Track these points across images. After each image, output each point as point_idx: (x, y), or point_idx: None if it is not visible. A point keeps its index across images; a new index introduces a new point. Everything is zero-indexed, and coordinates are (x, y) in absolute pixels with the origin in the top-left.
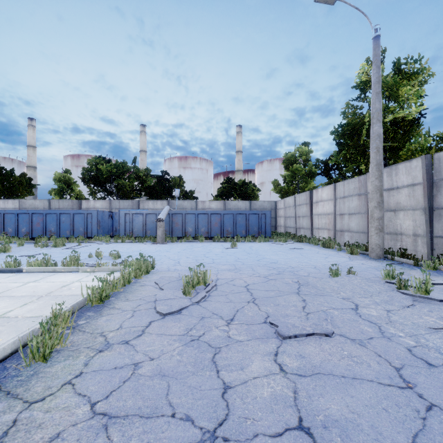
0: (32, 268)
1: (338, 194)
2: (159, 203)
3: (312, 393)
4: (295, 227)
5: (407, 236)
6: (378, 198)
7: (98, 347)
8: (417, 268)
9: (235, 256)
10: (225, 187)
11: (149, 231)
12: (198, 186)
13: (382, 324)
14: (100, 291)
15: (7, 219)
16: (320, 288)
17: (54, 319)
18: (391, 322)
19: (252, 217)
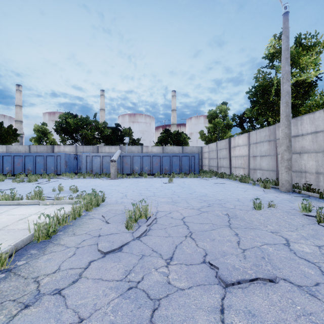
0: None
1: (251, 141)
2: (113, 148)
3: None
4: (217, 166)
5: (310, 173)
6: (288, 143)
7: (26, 299)
8: (322, 200)
9: (172, 190)
10: (164, 136)
11: (105, 169)
12: (143, 136)
13: (320, 264)
14: (47, 226)
15: None
16: (248, 221)
17: None
18: None
19: (185, 159)
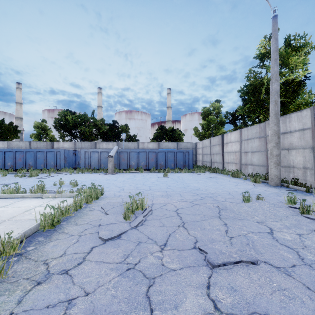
0: (5, 195)
1: (243, 137)
2: (111, 144)
3: None
4: (210, 161)
5: (298, 169)
6: (276, 139)
7: (38, 278)
8: (308, 194)
9: (167, 184)
10: (159, 133)
11: (102, 165)
12: (139, 132)
13: (299, 249)
14: (52, 217)
15: None
16: (237, 213)
17: None
18: (306, 248)
19: (179, 154)
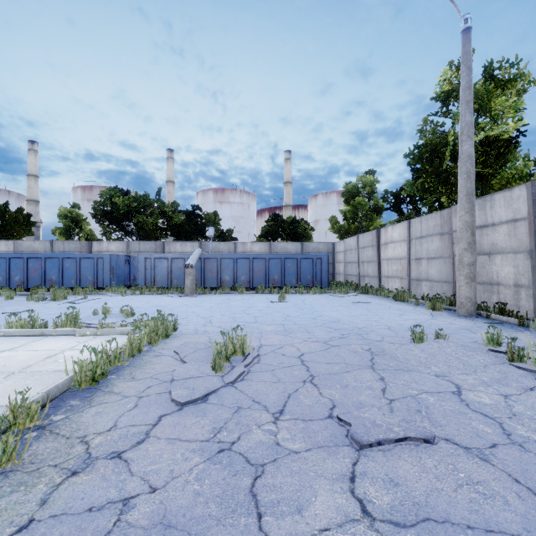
0: (13, 331)
1: (413, 234)
2: (189, 246)
3: None
4: (358, 275)
5: (506, 287)
6: (469, 237)
7: (72, 464)
8: (523, 329)
9: (284, 312)
10: (271, 226)
11: (175, 280)
12: (238, 225)
13: (503, 419)
14: (93, 366)
15: None
16: (402, 360)
17: (1, 422)
18: (516, 416)
19: (305, 263)
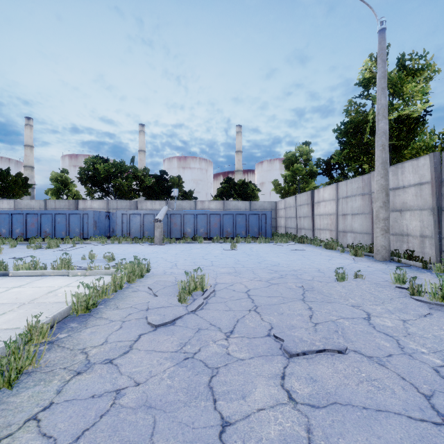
0: (19, 272)
1: (340, 194)
2: (157, 204)
3: (330, 432)
4: (296, 228)
5: (414, 237)
6: (384, 197)
7: (77, 367)
8: (426, 271)
9: (235, 258)
10: (225, 187)
11: (146, 232)
12: (197, 186)
13: (400, 337)
14: (86, 298)
15: (1, 219)
16: (327, 294)
17: (25, 336)
18: (410, 335)
19: (253, 218)
